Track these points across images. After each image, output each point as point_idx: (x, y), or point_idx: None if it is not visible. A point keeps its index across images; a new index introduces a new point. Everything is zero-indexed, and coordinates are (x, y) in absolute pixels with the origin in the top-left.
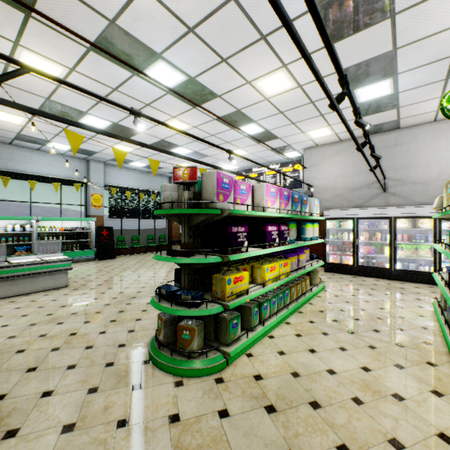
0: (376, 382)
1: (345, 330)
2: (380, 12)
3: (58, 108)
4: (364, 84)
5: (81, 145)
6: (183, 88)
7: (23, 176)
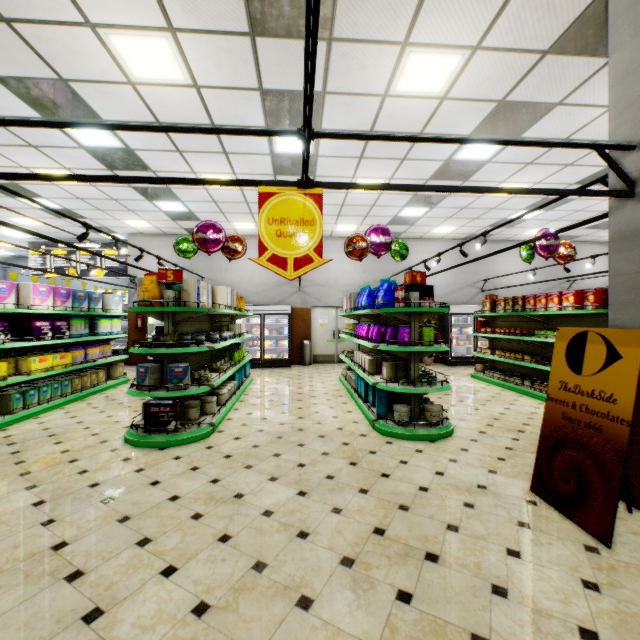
0: (111, 419)
1: (117, 403)
2: (142, 167)
3: None
4: (160, 200)
5: None
6: None
7: None
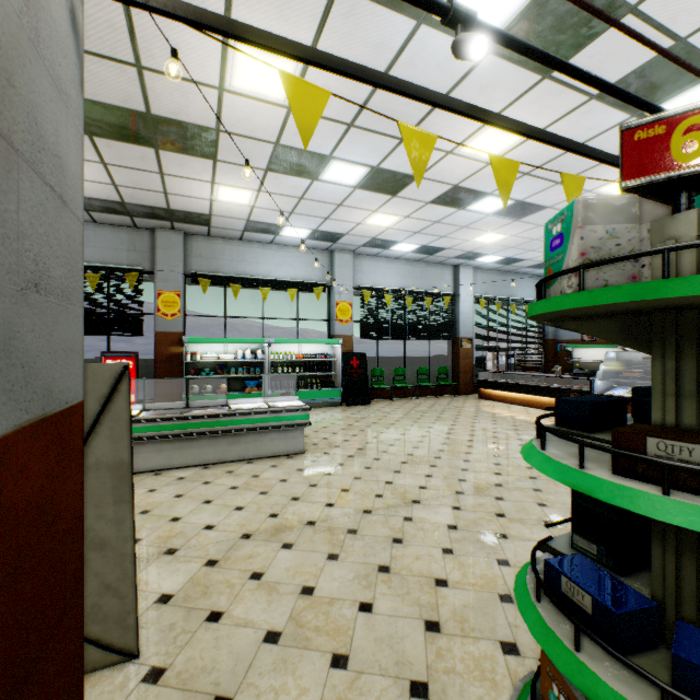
0: None
1: None
2: None
3: (291, 160)
4: None
5: (322, 225)
6: (532, 18)
7: (254, 282)
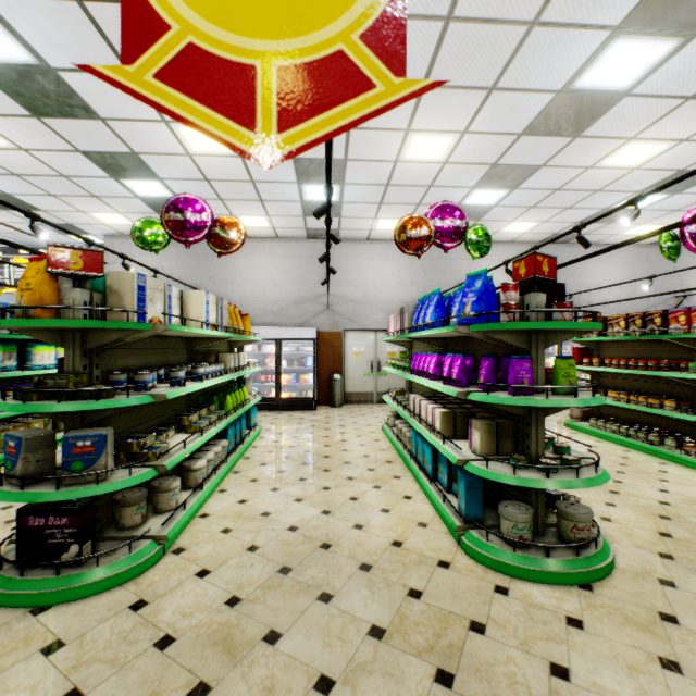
0: (4, 515)
1: None
2: (82, 110)
3: None
4: (129, 177)
5: None
6: None
7: None
